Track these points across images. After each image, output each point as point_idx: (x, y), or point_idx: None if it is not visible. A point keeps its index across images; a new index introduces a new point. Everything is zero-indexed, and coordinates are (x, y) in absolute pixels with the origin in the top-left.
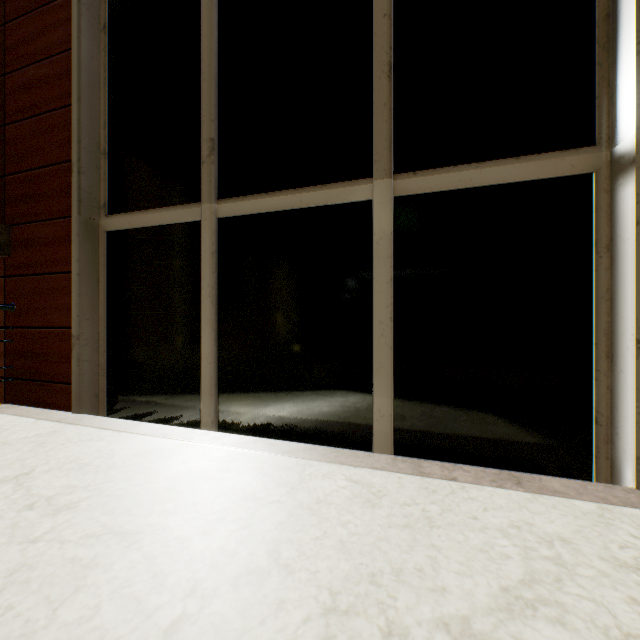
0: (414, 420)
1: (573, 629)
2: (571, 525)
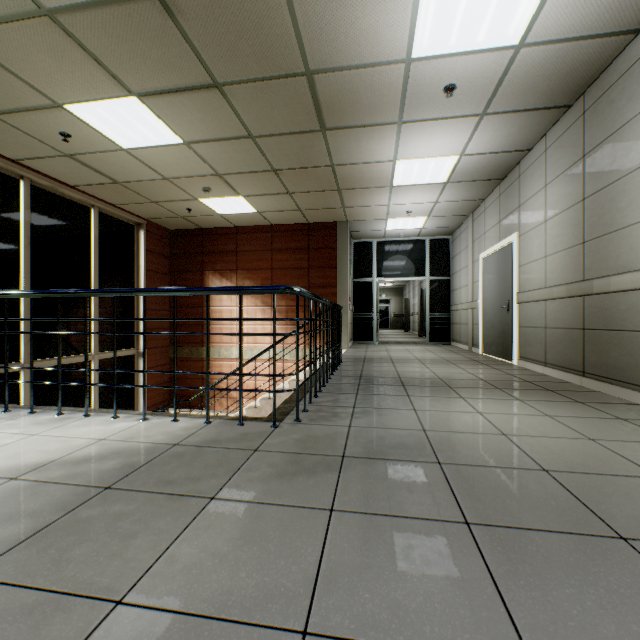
0: None
1: None
2: None
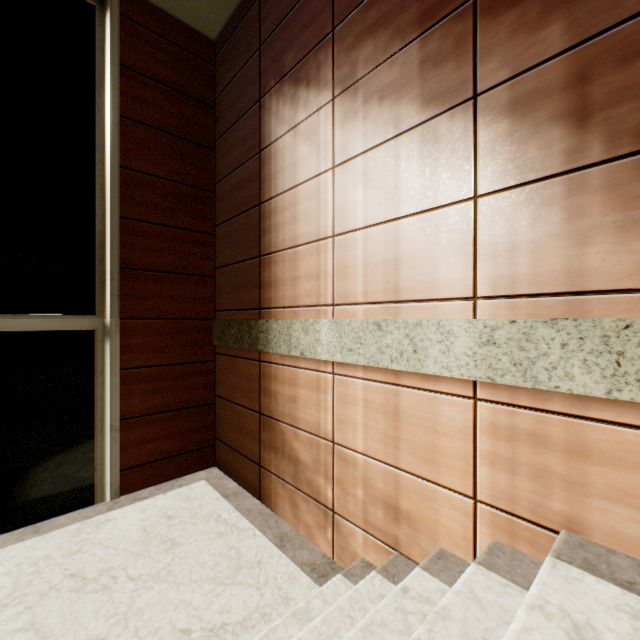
0: None
1: (26, 601)
2: (58, 544)
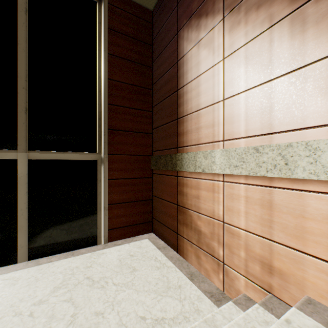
0: (38, 244)
1: (68, 287)
2: (81, 262)
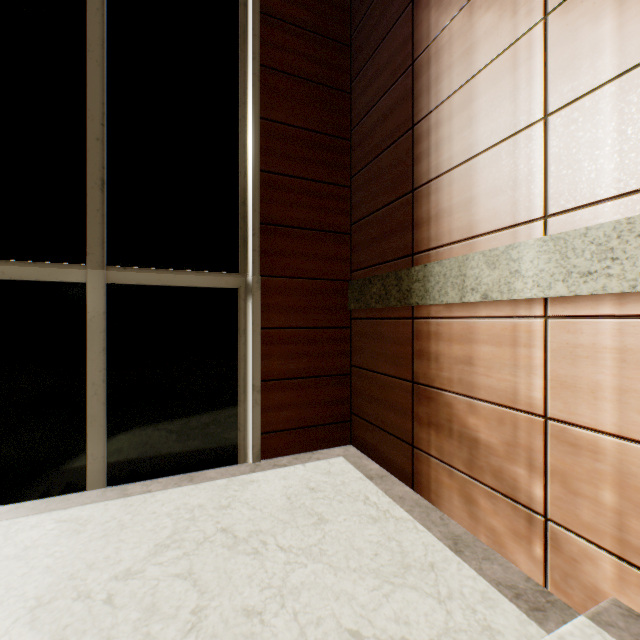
0: (125, 455)
1: (184, 547)
2: (209, 496)
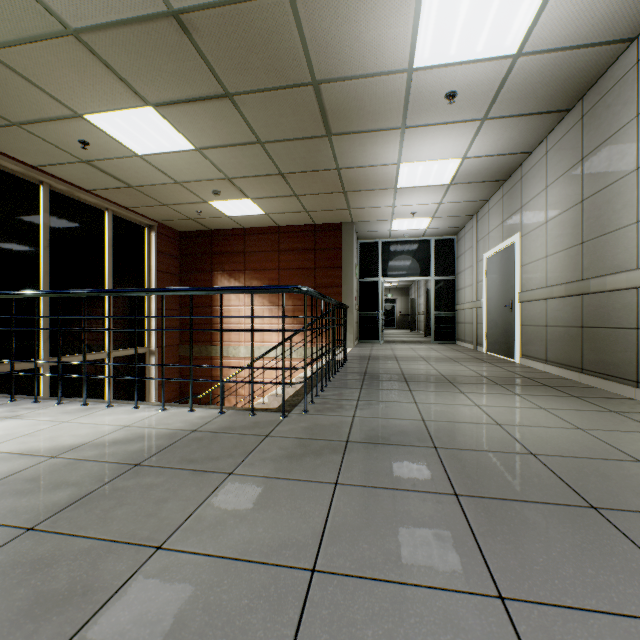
0: None
1: None
2: None
